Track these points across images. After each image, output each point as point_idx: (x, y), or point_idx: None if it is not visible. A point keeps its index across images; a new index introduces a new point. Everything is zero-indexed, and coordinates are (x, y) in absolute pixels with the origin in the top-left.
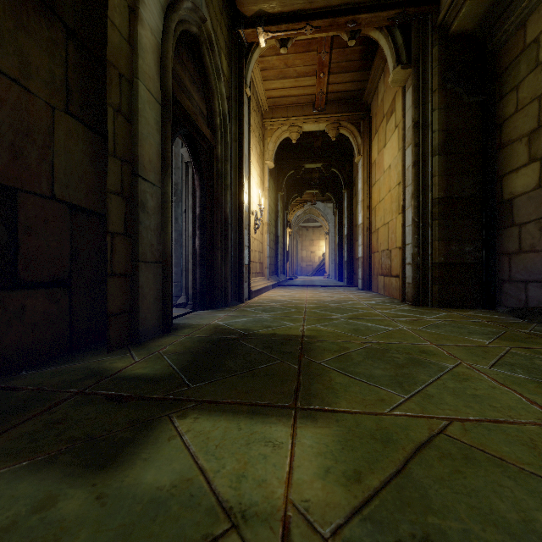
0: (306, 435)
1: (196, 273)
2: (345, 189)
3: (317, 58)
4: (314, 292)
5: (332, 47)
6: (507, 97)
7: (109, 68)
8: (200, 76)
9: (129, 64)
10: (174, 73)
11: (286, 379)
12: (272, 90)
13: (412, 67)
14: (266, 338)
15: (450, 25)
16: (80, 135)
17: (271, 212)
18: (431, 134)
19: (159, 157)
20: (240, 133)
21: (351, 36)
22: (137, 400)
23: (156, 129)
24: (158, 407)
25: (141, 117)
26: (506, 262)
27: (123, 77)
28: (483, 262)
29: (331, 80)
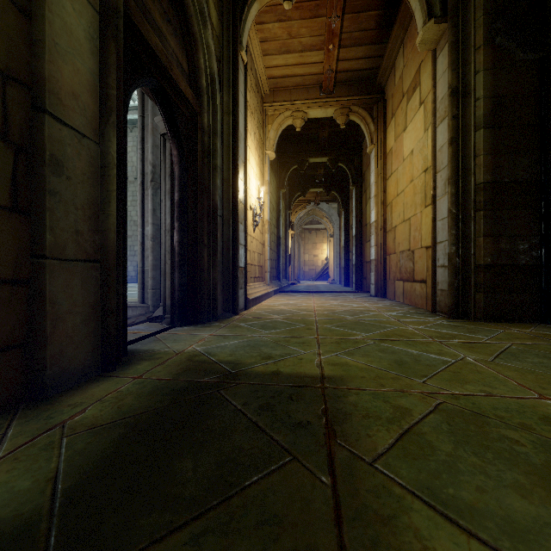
0: None
1: (174, 277)
2: (354, 185)
3: (326, 25)
4: (322, 300)
5: (344, 12)
6: None
7: None
8: (178, 17)
9: None
10: None
11: (311, 550)
12: (273, 67)
13: (449, 20)
14: (264, 383)
15: None
16: None
17: (272, 209)
18: (474, 102)
19: (96, 94)
20: (234, 104)
21: None
22: None
23: (88, 47)
24: None
25: (53, 14)
26: None
27: None
28: (543, 264)
29: (341, 56)
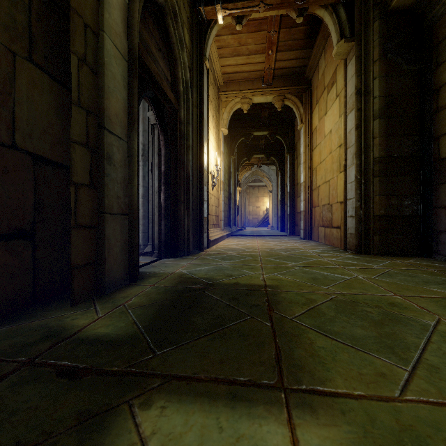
0: (312, 443)
1: (161, 224)
2: (288, 153)
3: (267, 37)
4: (263, 241)
5: (280, 27)
6: (444, 65)
7: (73, 15)
8: (165, 45)
9: (94, 16)
10: (140, 37)
11: (262, 342)
12: (227, 66)
13: (355, 40)
14: (230, 288)
15: (391, 1)
16: (44, 85)
17: (225, 172)
18: (372, 99)
19: (126, 112)
20: (201, 100)
21: (299, 14)
22: (93, 375)
23: (122, 84)
24: (117, 388)
25: (108, 70)
26: (443, 215)
27: (88, 27)
28: (421, 215)
29: (278, 58)
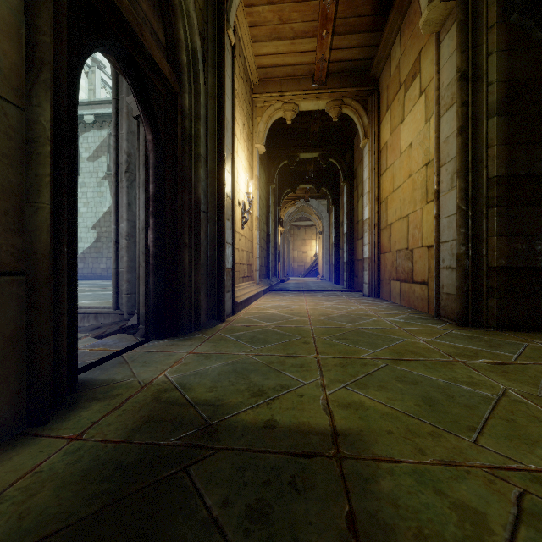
0: None
1: (148, 282)
2: (345, 181)
3: (319, 8)
4: (314, 301)
5: None
6: None
7: None
8: None
9: None
10: None
11: None
12: (263, 56)
13: None
14: (254, 448)
15: None
16: None
17: (262, 205)
18: (486, 87)
19: (18, 39)
20: (220, 87)
21: None
22: None
23: None
24: None
25: None
26: None
27: None
28: None
29: (335, 44)
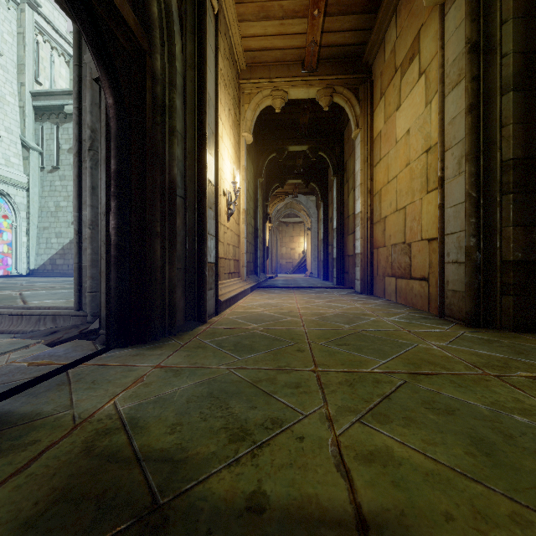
0: None
1: (110, 278)
2: (335, 175)
3: None
4: (305, 298)
5: None
6: None
7: None
8: None
9: None
10: None
11: None
12: (250, 37)
13: None
14: None
15: None
16: None
17: (249, 199)
18: (500, 59)
19: None
20: (201, 56)
21: None
22: None
23: None
24: None
25: None
26: None
27: None
28: None
29: (326, 26)
